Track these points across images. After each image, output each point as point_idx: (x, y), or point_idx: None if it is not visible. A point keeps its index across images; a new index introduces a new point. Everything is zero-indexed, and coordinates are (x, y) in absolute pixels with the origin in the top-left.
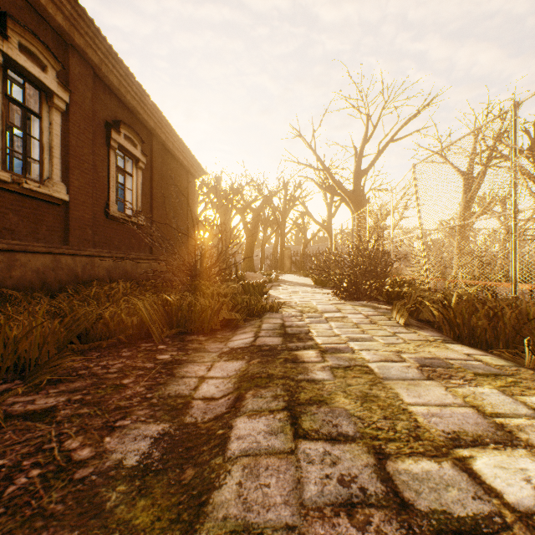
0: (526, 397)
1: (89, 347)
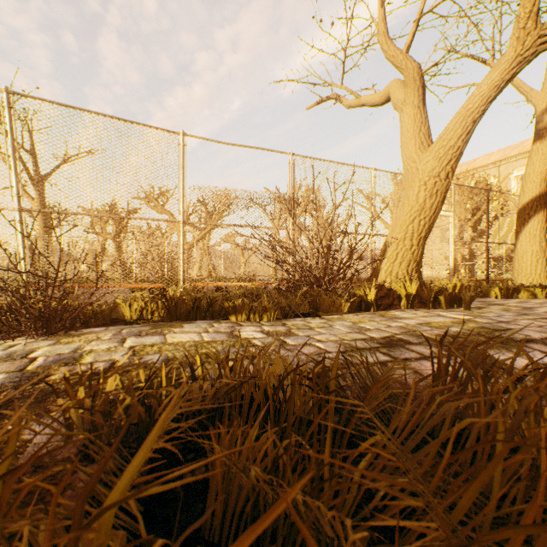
0: (398, 314)
1: None
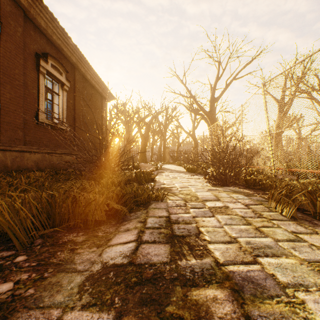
0: None
1: None
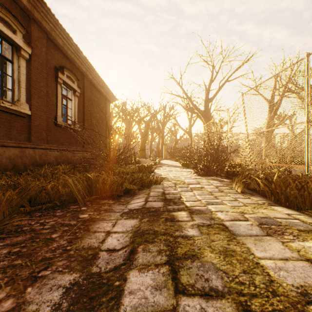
0: None
1: (35, 209)
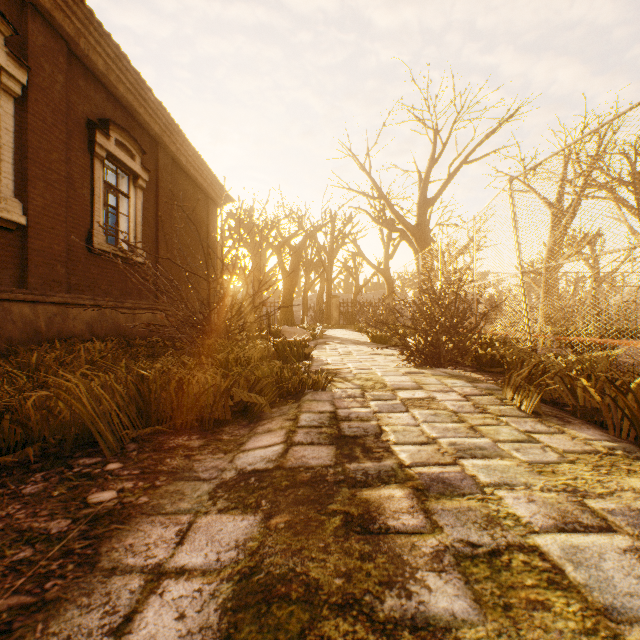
0: None
1: None
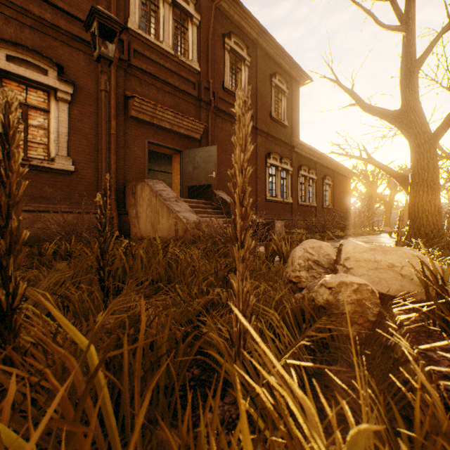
0: None
1: None
